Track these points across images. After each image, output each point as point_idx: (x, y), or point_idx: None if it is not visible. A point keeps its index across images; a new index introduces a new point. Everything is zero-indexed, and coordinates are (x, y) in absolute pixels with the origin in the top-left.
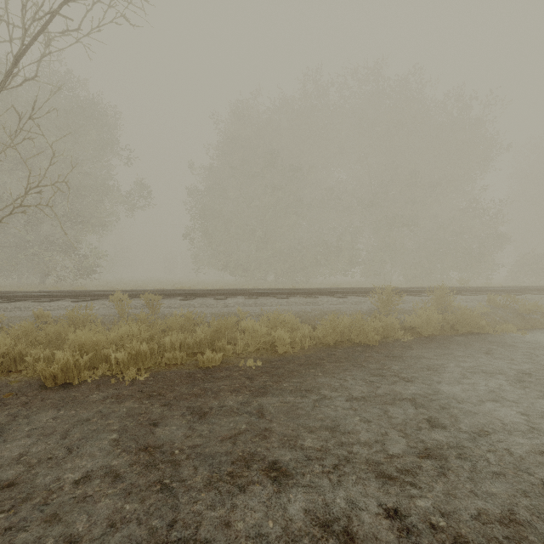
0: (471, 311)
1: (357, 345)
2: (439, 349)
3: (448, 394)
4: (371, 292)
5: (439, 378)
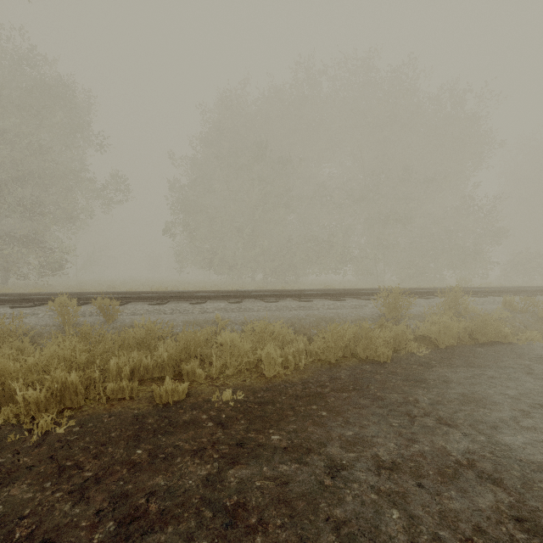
0: (493, 317)
1: (364, 362)
2: (466, 367)
3: (515, 451)
4: (371, 294)
5: (489, 418)
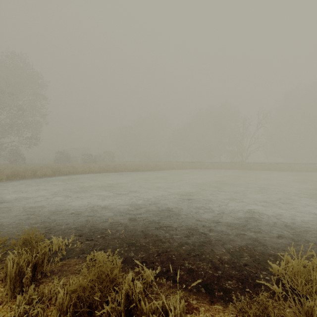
0: None
1: None
2: None
3: None
4: None
5: None
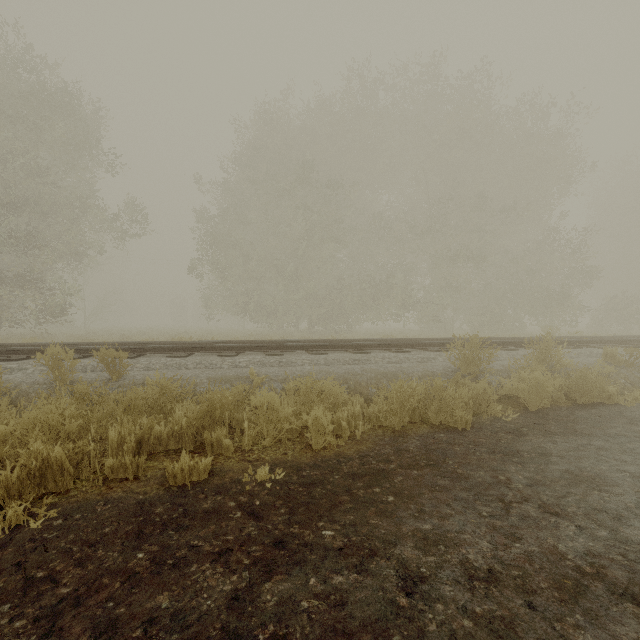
0: (595, 372)
1: (438, 429)
2: (567, 436)
3: None
4: (441, 345)
5: (608, 504)
